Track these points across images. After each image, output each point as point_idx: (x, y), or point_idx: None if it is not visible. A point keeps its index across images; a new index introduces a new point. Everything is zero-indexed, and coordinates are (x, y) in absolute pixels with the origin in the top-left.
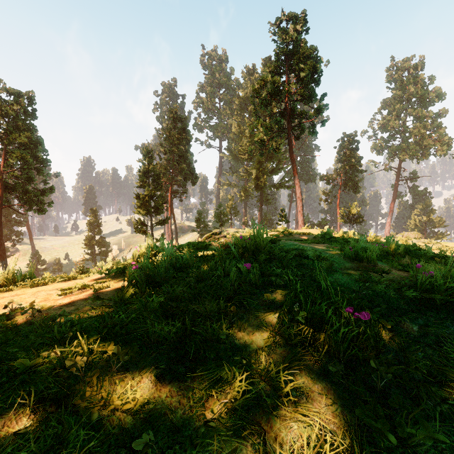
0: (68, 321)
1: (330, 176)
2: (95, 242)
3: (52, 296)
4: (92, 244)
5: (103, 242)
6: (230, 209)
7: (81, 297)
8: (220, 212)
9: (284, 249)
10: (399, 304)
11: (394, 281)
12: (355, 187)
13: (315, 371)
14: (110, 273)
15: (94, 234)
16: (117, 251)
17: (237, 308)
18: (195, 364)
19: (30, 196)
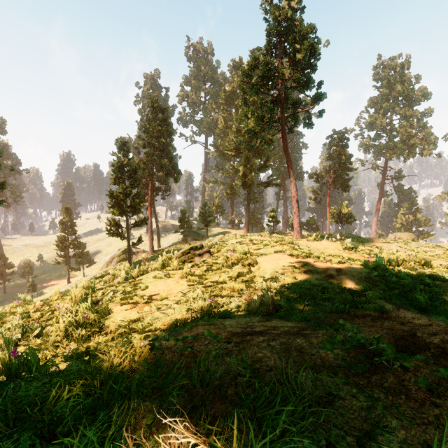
0: None
1: (320, 174)
2: (68, 244)
3: None
4: (65, 245)
5: (78, 244)
6: (216, 208)
7: None
8: (206, 211)
9: None
10: None
11: None
12: (344, 186)
13: None
14: None
15: (68, 234)
16: None
17: None
18: None
19: None
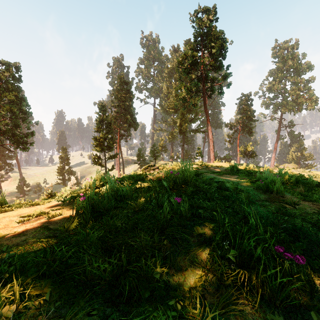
0: (10, 257)
1: (233, 124)
2: (65, 171)
3: (12, 223)
4: (63, 172)
5: (71, 171)
6: (162, 147)
7: (35, 225)
8: (154, 149)
9: (207, 182)
10: (318, 238)
11: (307, 213)
12: (250, 132)
13: (250, 316)
14: (65, 201)
15: (64, 165)
16: (74, 181)
17: (170, 240)
18: (129, 306)
19: (16, 138)
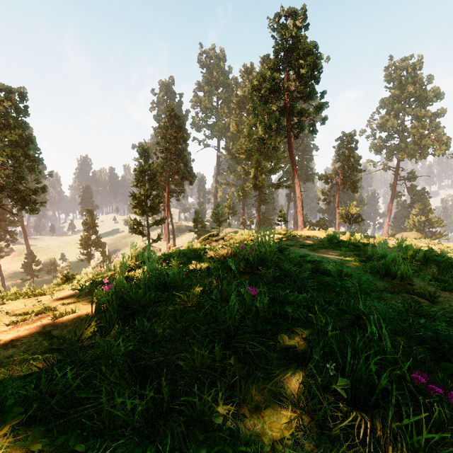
0: None
1: (329, 175)
2: (91, 243)
3: None
4: (88, 244)
5: (99, 243)
6: (228, 209)
7: (32, 329)
8: (218, 212)
9: (296, 262)
10: None
11: None
12: (353, 187)
13: None
14: (82, 289)
15: (90, 234)
16: (100, 258)
17: (240, 357)
18: None
19: (21, 195)
